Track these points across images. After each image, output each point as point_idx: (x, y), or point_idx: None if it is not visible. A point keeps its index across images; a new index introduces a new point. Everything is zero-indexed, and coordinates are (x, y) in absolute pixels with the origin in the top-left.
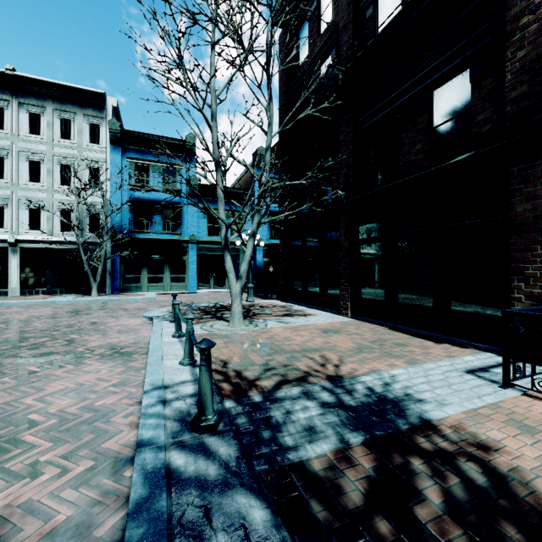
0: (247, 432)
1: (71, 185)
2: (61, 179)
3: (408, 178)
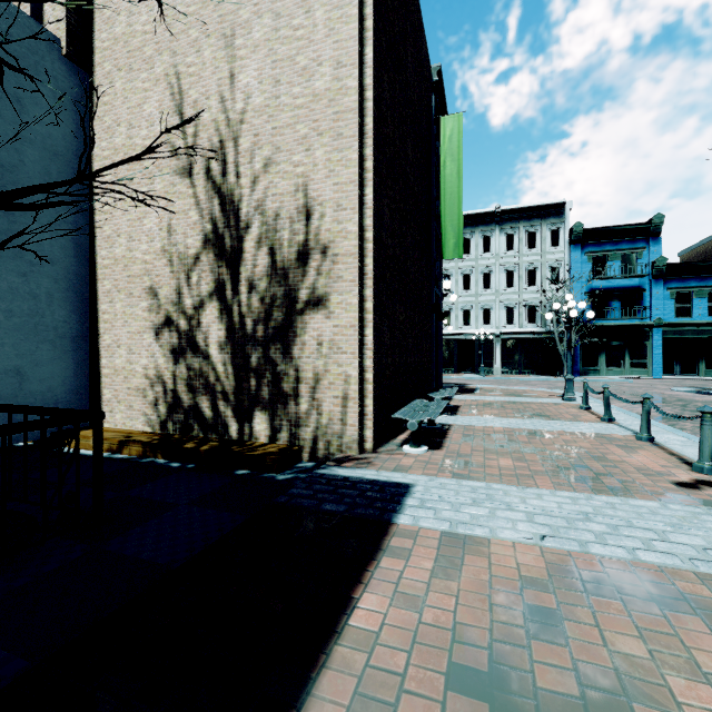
0: None
1: (535, 286)
2: (528, 281)
3: None
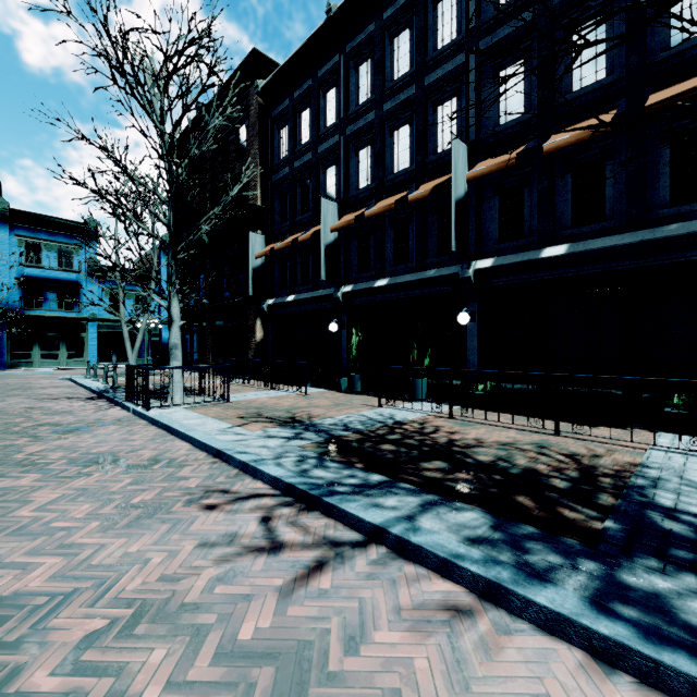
0: None
1: None
2: None
3: (227, 302)
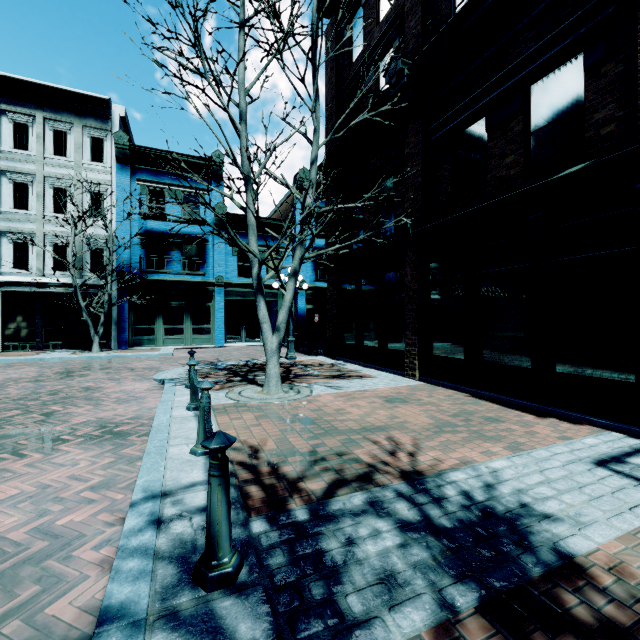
0: (286, 585)
1: (67, 214)
2: (54, 205)
3: (498, 199)
